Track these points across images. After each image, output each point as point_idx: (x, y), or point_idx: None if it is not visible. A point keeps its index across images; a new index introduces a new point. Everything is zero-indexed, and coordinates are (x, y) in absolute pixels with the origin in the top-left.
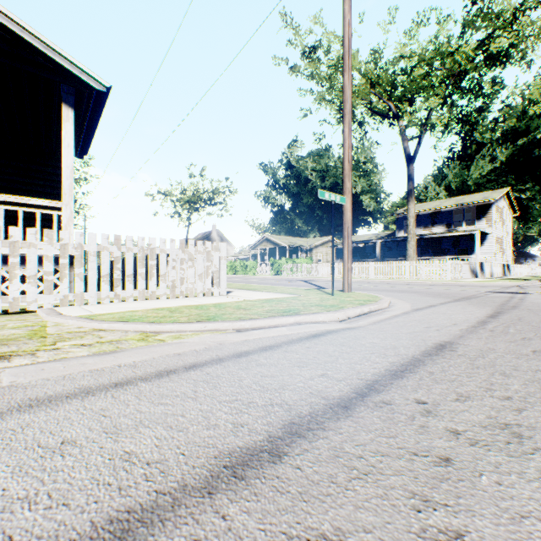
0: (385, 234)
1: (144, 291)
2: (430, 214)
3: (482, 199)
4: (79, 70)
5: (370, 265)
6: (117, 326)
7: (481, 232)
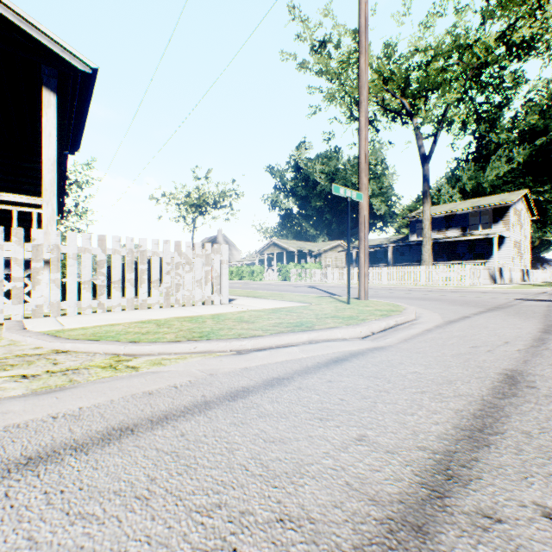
0: (396, 238)
1: (134, 299)
2: (444, 217)
3: (499, 201)
4: (61, 48)
5: (383, 270)
6: (83, 347)
7: (499, 235)
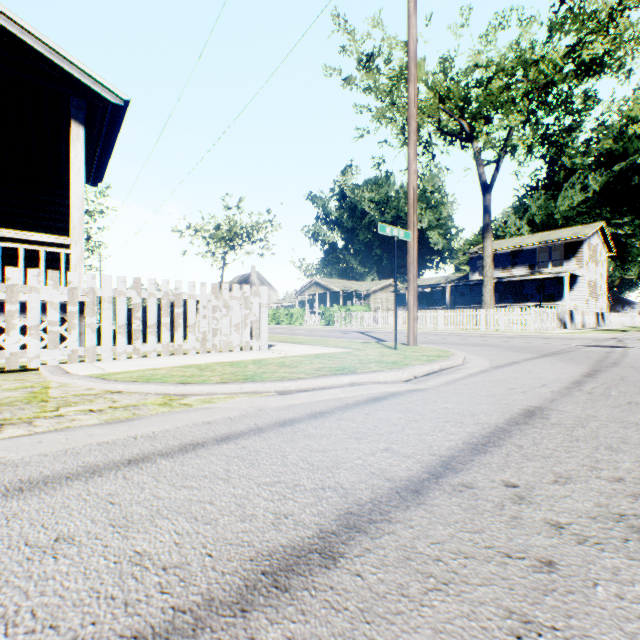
0: (456, 277)
1: (170, 344)
2: (510, 253)
3: (571, 235)
4: (92, 80)
5: (439, 313)
6: (135, 388)
7: (570, 274)
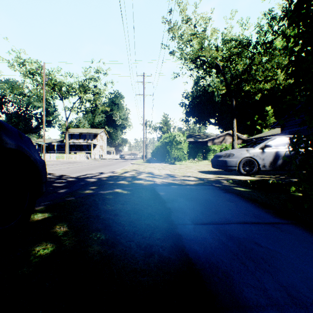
0: (60, 140)
1: None
2: (79, 134)
3: (95, 132)
4: None
5: (51, 154)
6: None
7: (94, 143)
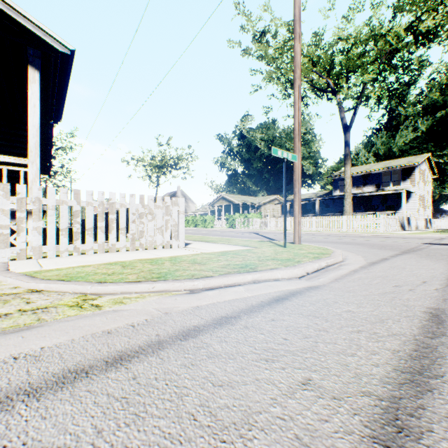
0: (322, 193)
1: (104, 244)
2: (362, 176)
3: (407, 162)
4: (43, 32)
5: (312, 219)
6: (55, 287)
7: (406, 191)
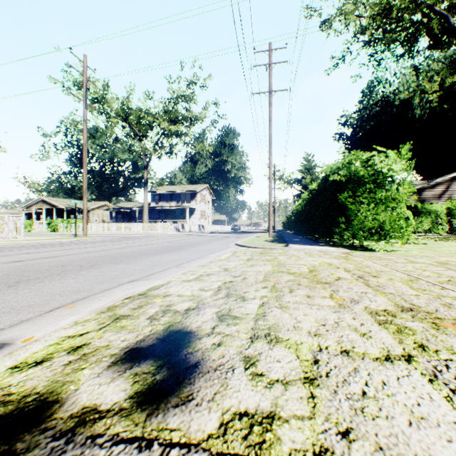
0: None
1: None
2: (170, 194)
3: (193, 189)
4: None
5: (123, 225)
6: None
7: (191, 207)
